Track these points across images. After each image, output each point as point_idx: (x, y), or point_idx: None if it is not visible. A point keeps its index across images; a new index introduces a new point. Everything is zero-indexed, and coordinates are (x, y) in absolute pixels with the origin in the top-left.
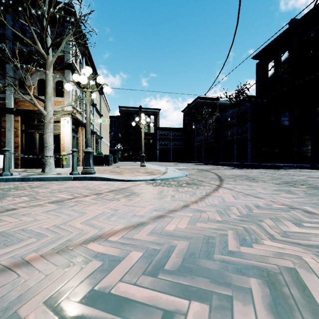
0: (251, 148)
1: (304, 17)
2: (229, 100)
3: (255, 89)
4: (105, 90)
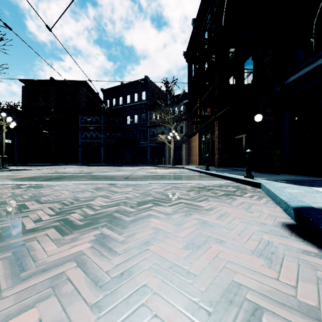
0: (17, 151)
1: (58, 81)
2: (3, 110)
3: (22, 106)
4: (12, 126)
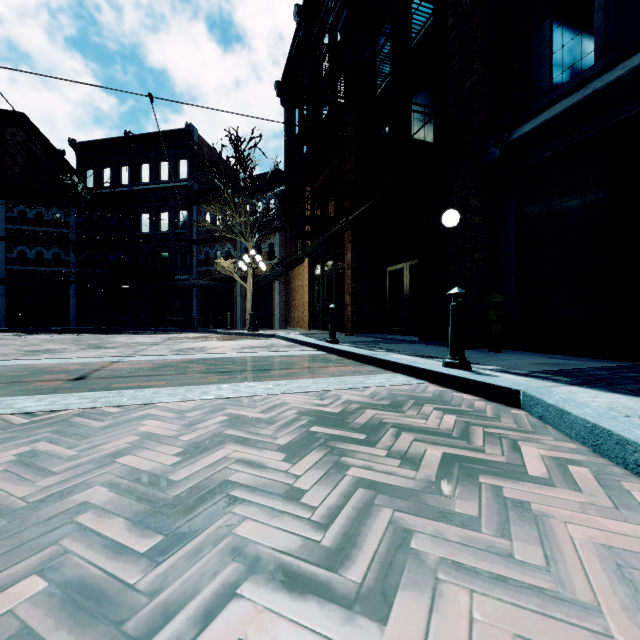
0: None
1: None
2: None
3: None
4: None
